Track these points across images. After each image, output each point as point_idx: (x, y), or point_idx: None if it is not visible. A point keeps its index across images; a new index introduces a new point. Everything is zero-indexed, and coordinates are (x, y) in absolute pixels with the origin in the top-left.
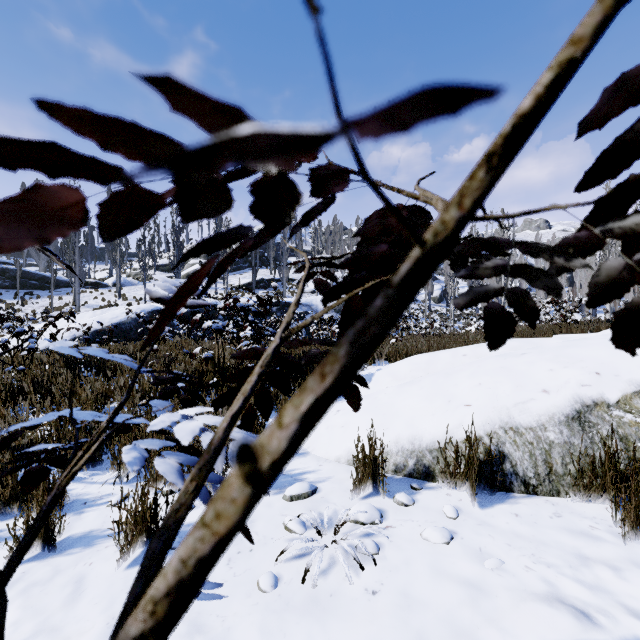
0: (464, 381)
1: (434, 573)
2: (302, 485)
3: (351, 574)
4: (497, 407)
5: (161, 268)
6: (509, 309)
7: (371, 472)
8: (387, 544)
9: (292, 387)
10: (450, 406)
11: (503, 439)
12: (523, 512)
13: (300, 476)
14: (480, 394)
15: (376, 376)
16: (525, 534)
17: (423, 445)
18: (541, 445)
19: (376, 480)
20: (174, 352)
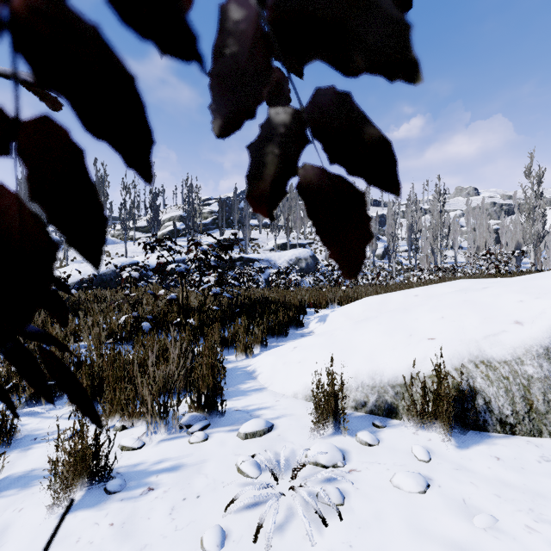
0: (425, 315)
1: (413, 532)
2: (257, 422)
3: (312, 531)
4: (464, 340)
5: (140, 229)
6: (443, 265)
7: (331, 408)
8: (353, 492)
9: (251, 327)
10: (412, 340)
11: (474, 374)
12: (504, 455)
13: (256, 412)
14: (444, 327)
15: (330, 317)
16: (514, 482)
17: (384, 380)
18: (518, 380)
19: (336, 417)
20: (145, 297)
